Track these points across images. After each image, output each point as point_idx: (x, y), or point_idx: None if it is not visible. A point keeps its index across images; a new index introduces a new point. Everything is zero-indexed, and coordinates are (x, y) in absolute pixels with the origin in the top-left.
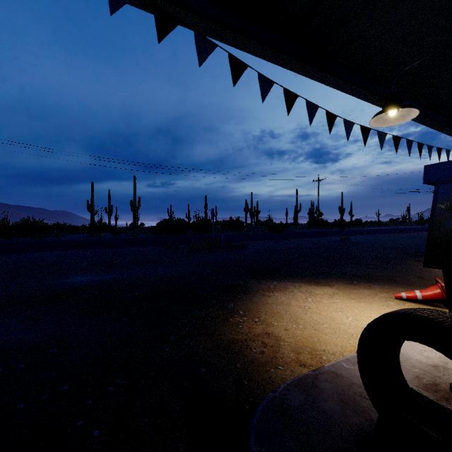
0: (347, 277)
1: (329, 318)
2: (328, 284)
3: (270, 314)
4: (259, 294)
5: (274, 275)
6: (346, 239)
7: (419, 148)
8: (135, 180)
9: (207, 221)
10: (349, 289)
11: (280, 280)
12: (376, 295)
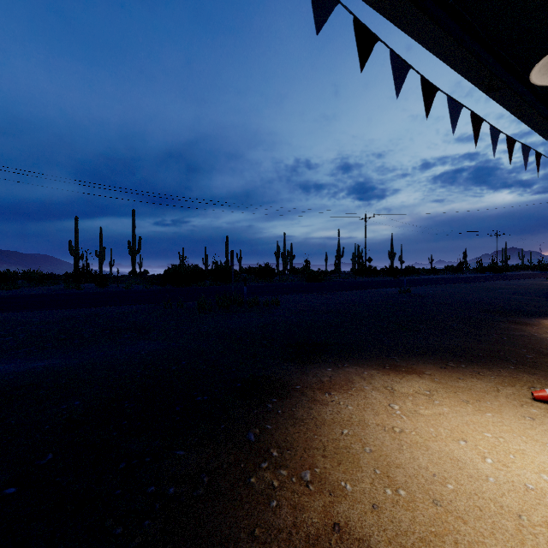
0: (435, 355)
1: (449, 462)
2: (412, 369)
3: (332, 455)
4: (306, 399)
5: (324, 352)
6: (406, 291)
7: (537, 160)
8: (134, 215)
9: (228, 268)
10: (451, 380)
11: (335, 363)
12: (498, 392)
